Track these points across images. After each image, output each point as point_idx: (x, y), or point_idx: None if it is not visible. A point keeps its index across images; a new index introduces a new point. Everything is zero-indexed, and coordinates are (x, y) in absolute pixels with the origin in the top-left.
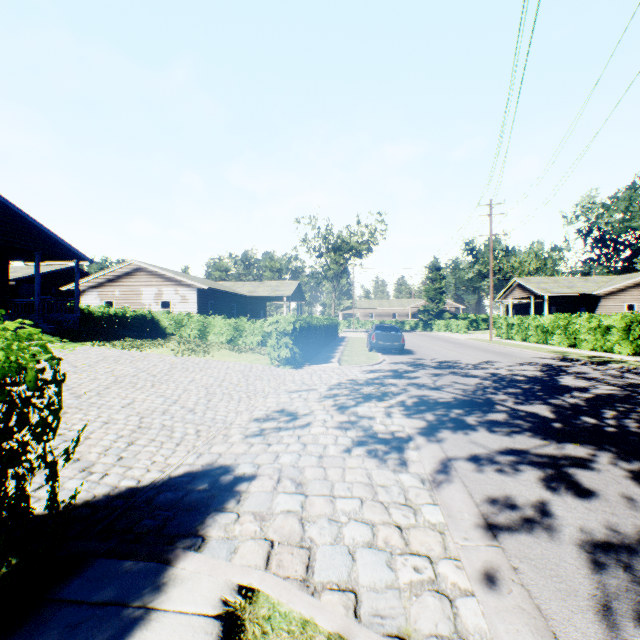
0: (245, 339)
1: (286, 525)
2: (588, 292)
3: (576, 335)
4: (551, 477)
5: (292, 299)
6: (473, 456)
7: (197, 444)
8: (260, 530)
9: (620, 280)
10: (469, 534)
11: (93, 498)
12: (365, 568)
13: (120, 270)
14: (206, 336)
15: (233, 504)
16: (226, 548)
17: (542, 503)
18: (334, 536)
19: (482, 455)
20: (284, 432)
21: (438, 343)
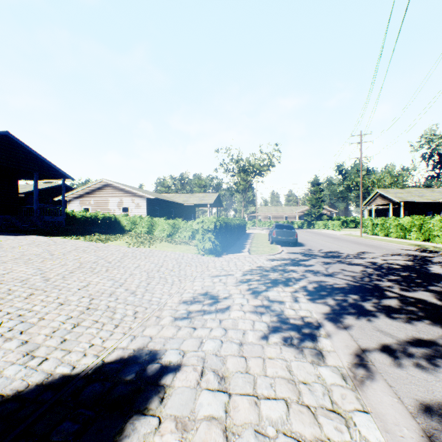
0: (180, 234)
1: (209, 440)
2: (435, 200)
3: (430, 232)
4: None
5: (213, 206)
6: (385, 347)
7: (133, 326)
8: None
9: None
10: None
11: (24, 389)
12: None
13: (94, 186)
14: (152, 232)
15: (155, 404)
16: None
17: None
18: None
19: (393, 346)
20: (207, 315)
21: (321, 237)
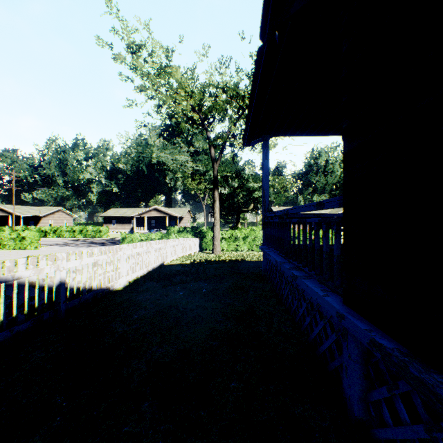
0: None
1: None
2: (39, 215)
3: (62, 233)
4: None
5: None
6: None
7: None
8: None
9: (47, 210)
10: None
11: None
12: None
13: None
14: None
15: None
16: None
17: None
18: None
19: None
20: None
21: None
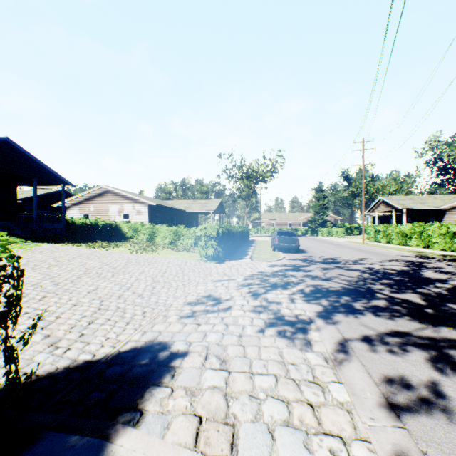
0: (182, 241)
1: (212, 401)
2: (436, 207)
3: (429, 239)
4: (436, 358)
5: (216, 213)
6: (365, 337)
7: (142, 323)
8: (190, 405)
9: None
10: (374, 414)
11: (55, 370)
12: (284, 449)
13: (94, 192)
14: (154, 239)
15: (168, 379)
16: (160, 423)
17: (434, 383)
18: (254, 413)
19: (372, 336)
20: (210, 314)
21: (323, 244)
